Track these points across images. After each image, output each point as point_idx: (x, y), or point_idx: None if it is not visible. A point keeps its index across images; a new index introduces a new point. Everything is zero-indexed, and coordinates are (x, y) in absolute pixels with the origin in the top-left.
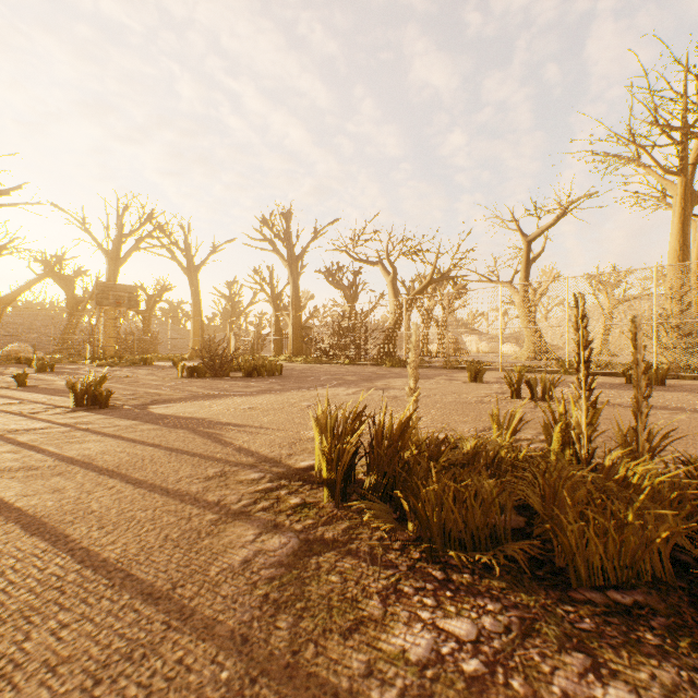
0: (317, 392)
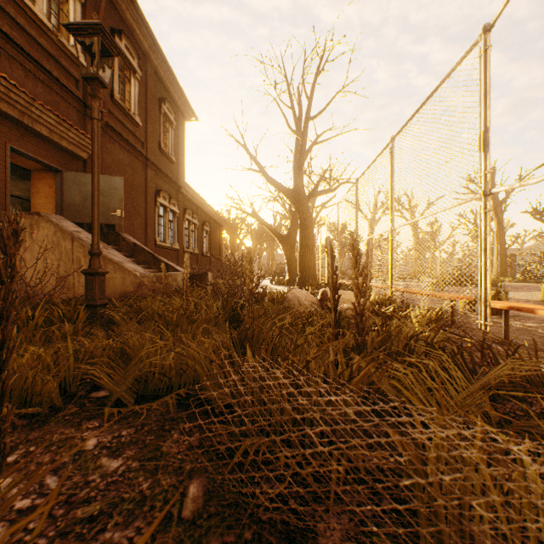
0: (533, 292)
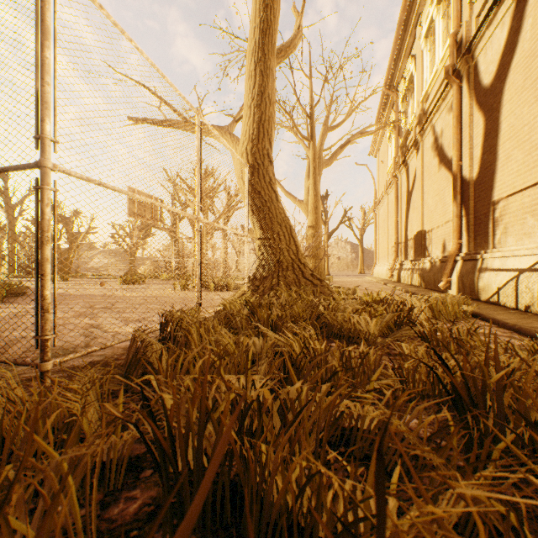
0: None
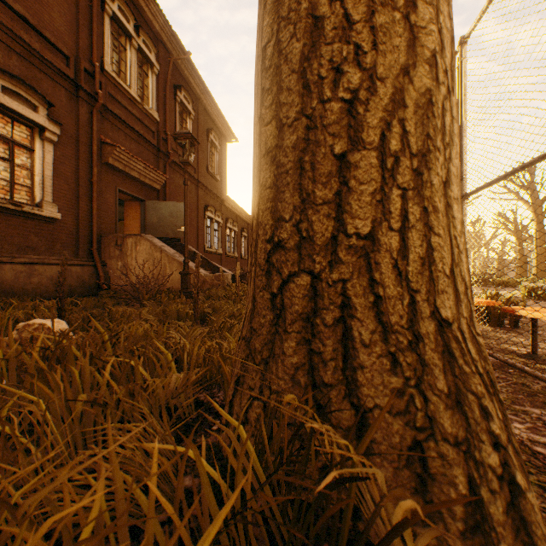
0: None
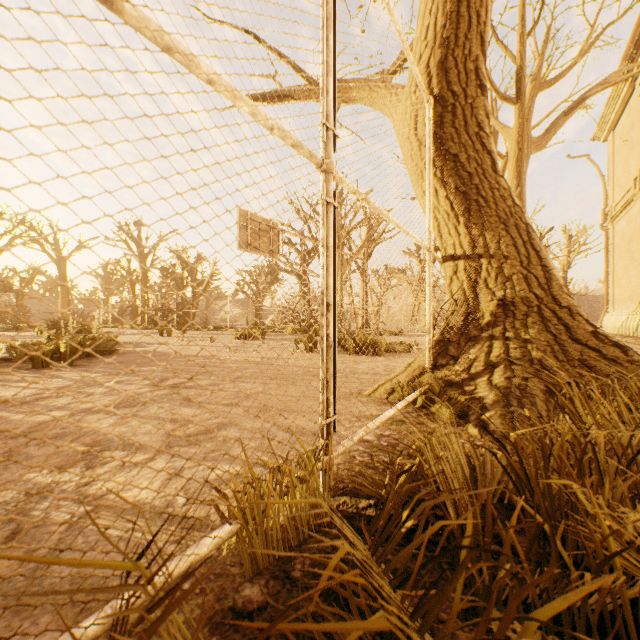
0: None
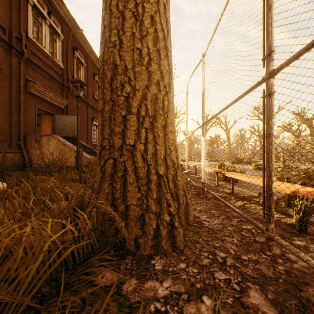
0: None
